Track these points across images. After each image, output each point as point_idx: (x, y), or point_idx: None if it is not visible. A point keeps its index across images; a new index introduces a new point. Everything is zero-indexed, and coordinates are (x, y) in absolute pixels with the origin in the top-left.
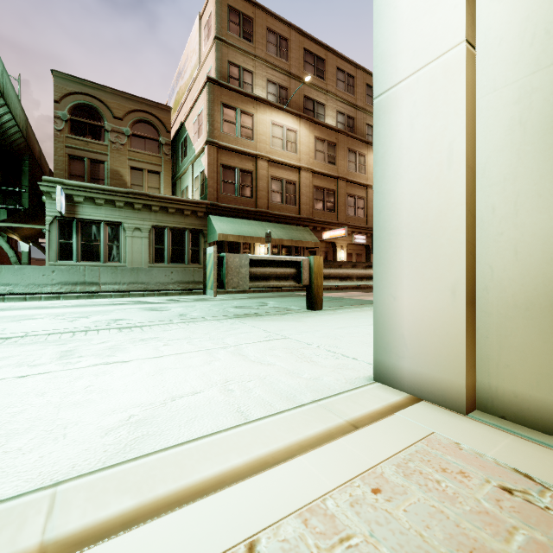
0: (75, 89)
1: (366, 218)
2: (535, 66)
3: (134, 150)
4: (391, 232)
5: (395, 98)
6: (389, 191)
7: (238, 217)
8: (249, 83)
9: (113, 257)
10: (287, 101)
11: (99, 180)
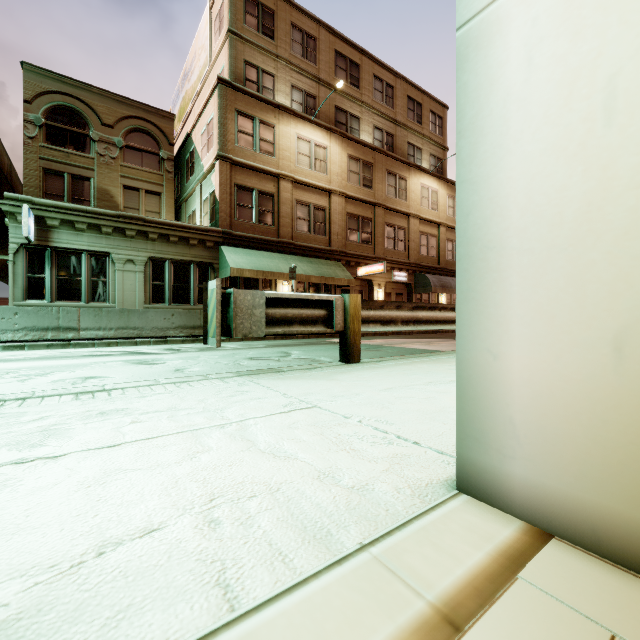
0: (52, 87)
1: (408, 252)
2: None
3: (128, 166)
4: (489, 245)
5: (496, 19)
6: (484, 177)
7: (257, 248)
8: (269, 88)
9: (99, 295)
10: (315, 112)
11: (84, 200)
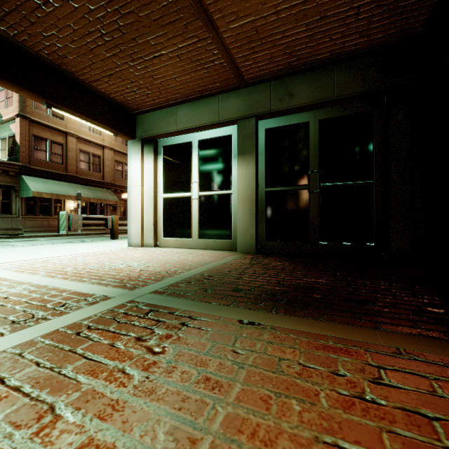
0: None
1: None
2: (150, 194)
3: None
4: (131, 216)
5: (131, 189)
6: (130, 207)
7: (50, 178)
8: None
9: None
10: None
11: None
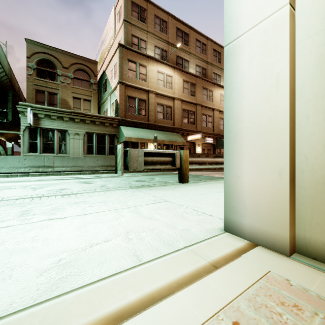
0: (39, 50)
1: (213, 128)
2: None
3: (75, 87)
4: (236, 133)
5: (239, 45)
6: (234, 107)
7: (137, 127)
8: (144, 47)
9: (62, 150)
10: (166, 58)
11: (54, 104)
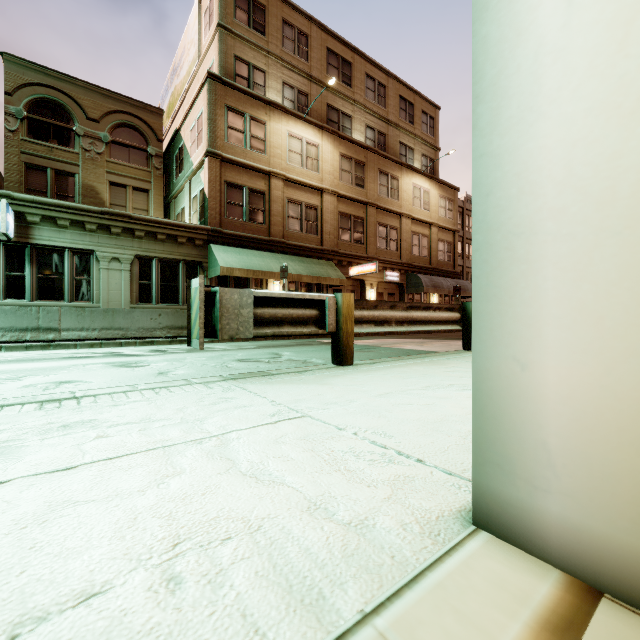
0: (34, 79)
1: (400, 251)
2: None
3: (114, 161)
4: (516, 230)
5: None
6: (509, 148)
7: (247, 247)
8: (260, 84)
9: (82, 294)
10: (307, 109)
11: (68, 197)
